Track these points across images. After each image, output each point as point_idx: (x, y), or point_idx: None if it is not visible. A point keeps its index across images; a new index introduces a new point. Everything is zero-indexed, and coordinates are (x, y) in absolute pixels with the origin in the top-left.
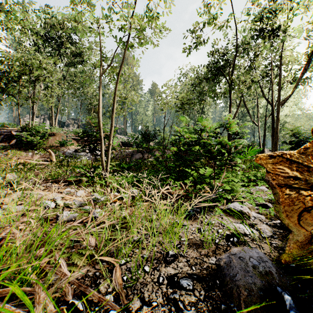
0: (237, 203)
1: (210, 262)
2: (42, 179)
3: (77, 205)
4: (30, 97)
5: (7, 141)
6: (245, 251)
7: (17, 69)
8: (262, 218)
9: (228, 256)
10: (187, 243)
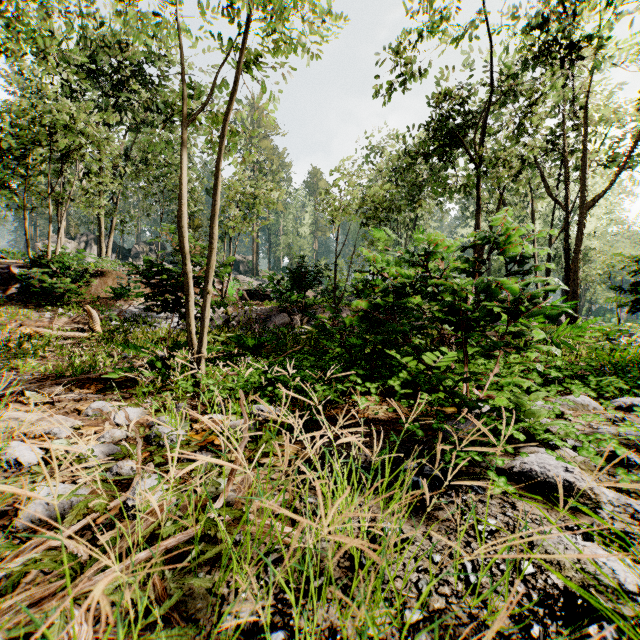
0: (548, 456)
1: None
2: (45, 376)
3: (100, 456)
4: (50, 193)
5: (0, 288)
6: None
7: (21, 133)
8: (635, 507)
9: None
10: None
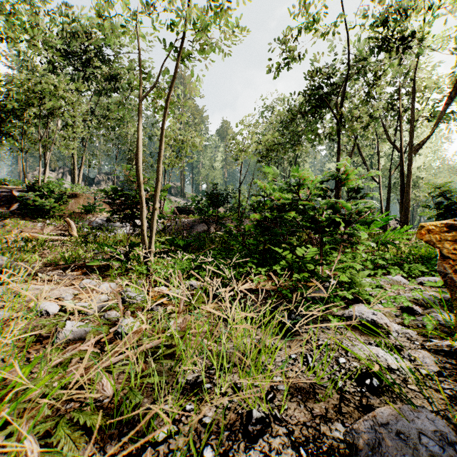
0: (365, 307)
1: (333, 436)
2: (48, 264)
3: (95, 309)
4: (40, 139)
5: (5, 206)
6: (407, 417)
7: (20, 98)
8: (411, 334)
9: (372, 426)
10: (284, 389)
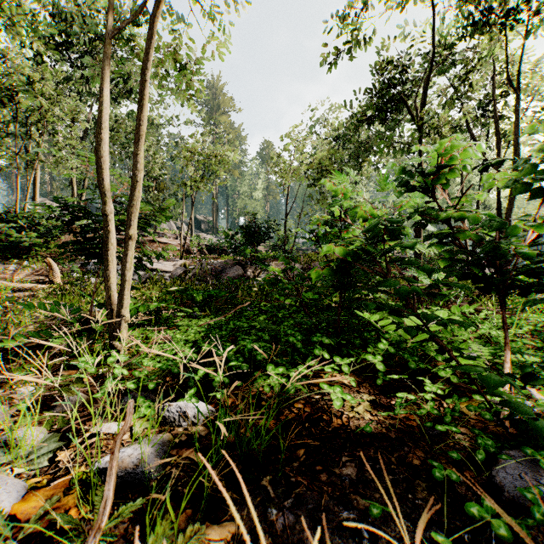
0: None
1: None
2: None
3: None
4: (18, 153)
5: None
6: None
7: None
8: None
9: None
10: None
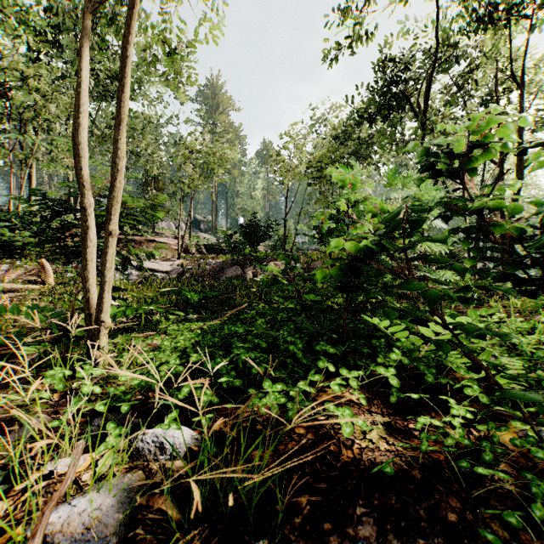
0: None
1: None
2: None
3: None
4: (12, 150)
5: None
6: None
7: None
8: None
9: None
10: None
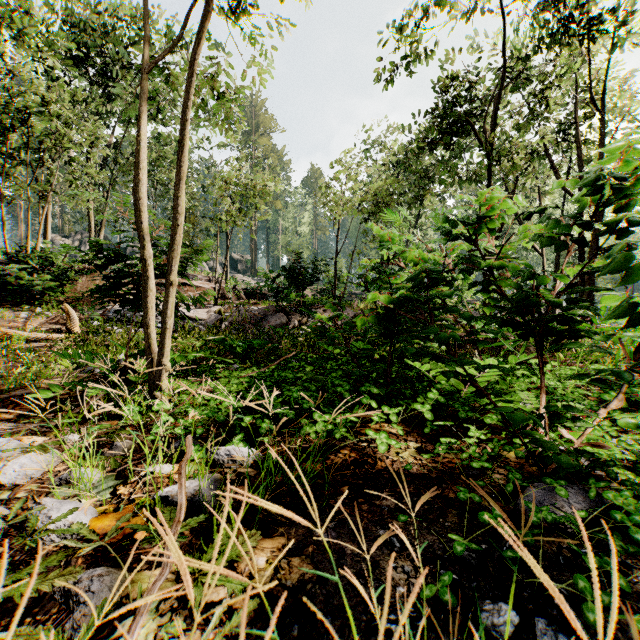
0: None
1: None
2: None
3: None
4: (29, 183)
5: None
6: None
7: None
8: None
9: None
10: None
